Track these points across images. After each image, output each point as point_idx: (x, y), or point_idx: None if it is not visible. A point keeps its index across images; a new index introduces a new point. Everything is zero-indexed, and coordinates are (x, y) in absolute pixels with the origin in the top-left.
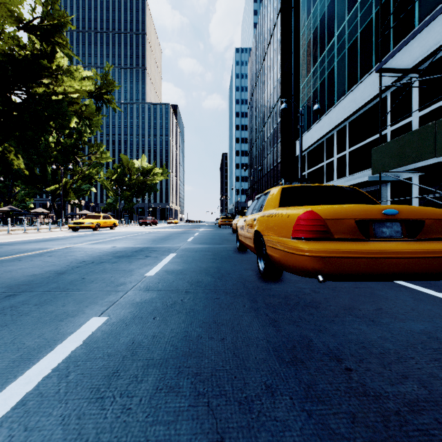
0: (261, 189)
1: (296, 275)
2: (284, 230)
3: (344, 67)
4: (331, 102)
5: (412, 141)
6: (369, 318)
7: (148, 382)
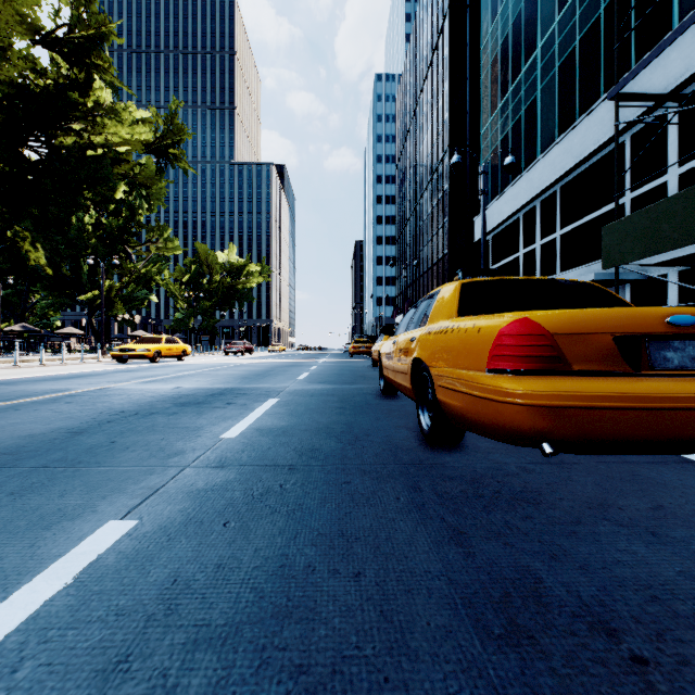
0: (417, 297)
1: (487, 439)
2: (472, 356)
3: (554, 97)
4: (532, 155)
5: (673, 211)
6: (644, 526)
7: (190, 691)
